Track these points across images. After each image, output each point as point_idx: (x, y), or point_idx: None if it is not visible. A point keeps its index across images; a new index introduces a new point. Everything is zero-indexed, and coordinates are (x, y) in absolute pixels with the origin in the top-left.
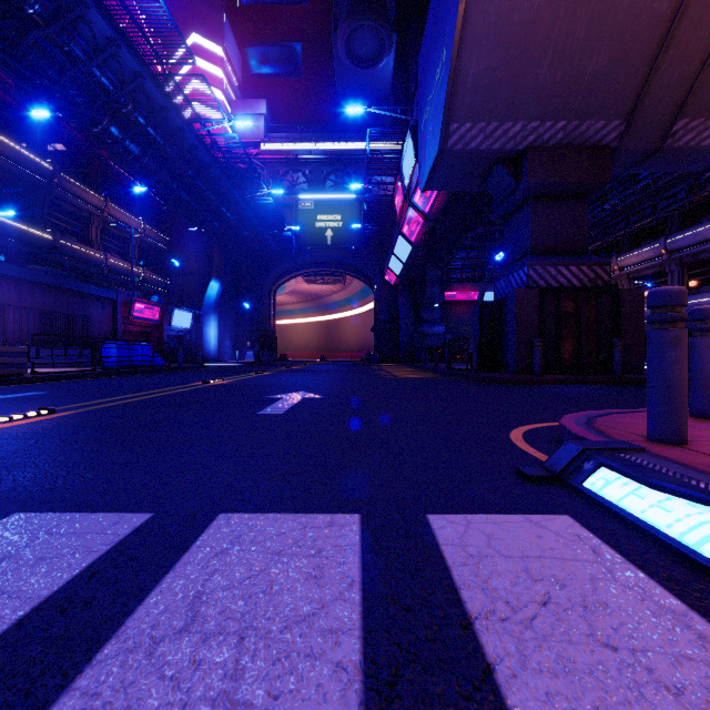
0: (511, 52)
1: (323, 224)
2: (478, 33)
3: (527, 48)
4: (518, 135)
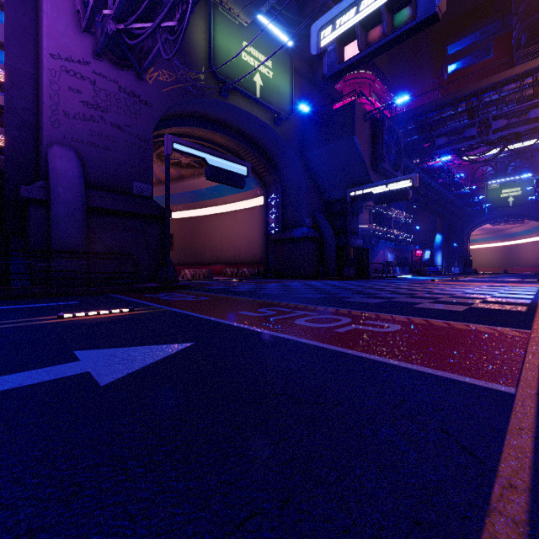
0: None
1: (506, 195)
2: None
3: None
4: None
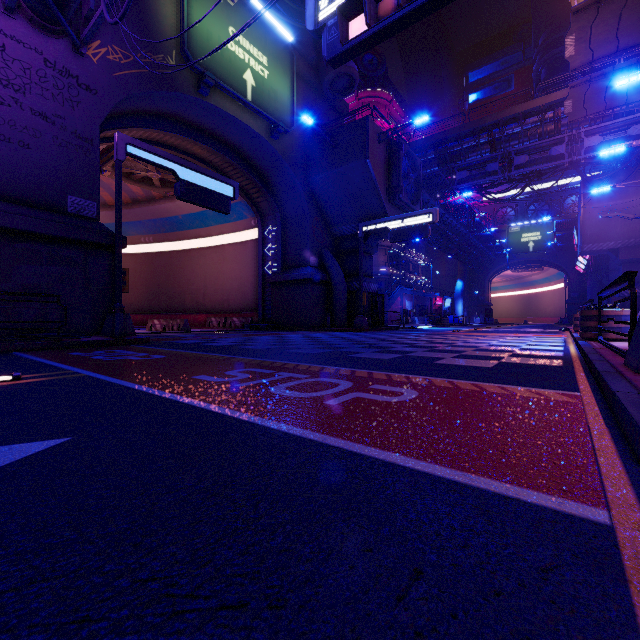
0: (603, 228)
1: (526, 239)
2: (589, 226)
3: (609, 226)
4: (613, 245)
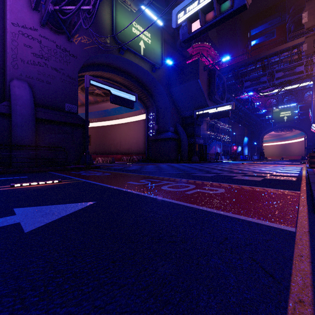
0: None
1: (282, 115)
2: None
3: None
4: None
